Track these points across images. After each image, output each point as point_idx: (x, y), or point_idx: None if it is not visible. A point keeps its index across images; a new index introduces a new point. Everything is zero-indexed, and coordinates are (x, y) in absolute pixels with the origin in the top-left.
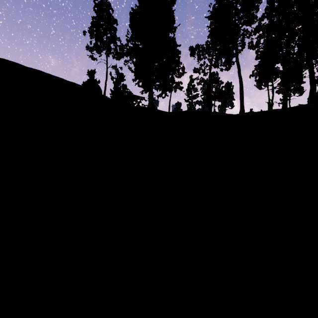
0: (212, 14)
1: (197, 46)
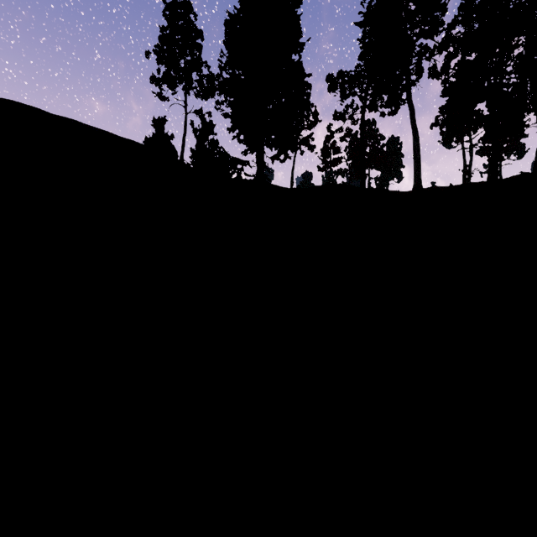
0: (367, 17)
1: (340, 74)
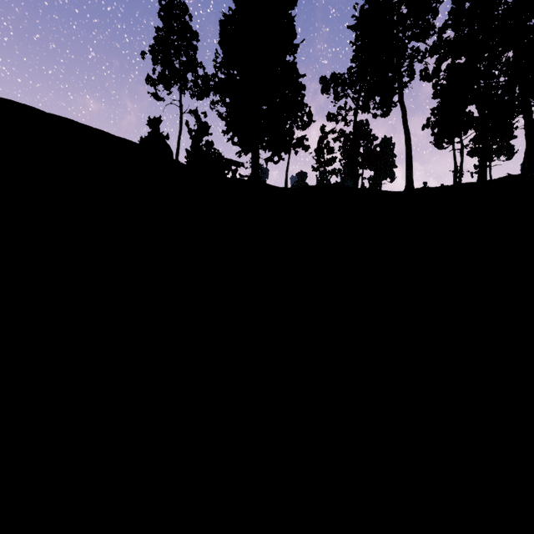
0: (359, 21)
1: (333, 76)
